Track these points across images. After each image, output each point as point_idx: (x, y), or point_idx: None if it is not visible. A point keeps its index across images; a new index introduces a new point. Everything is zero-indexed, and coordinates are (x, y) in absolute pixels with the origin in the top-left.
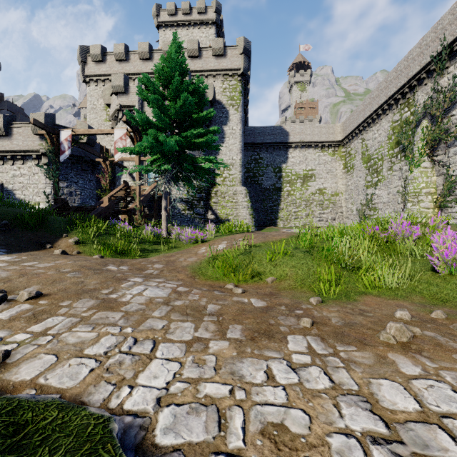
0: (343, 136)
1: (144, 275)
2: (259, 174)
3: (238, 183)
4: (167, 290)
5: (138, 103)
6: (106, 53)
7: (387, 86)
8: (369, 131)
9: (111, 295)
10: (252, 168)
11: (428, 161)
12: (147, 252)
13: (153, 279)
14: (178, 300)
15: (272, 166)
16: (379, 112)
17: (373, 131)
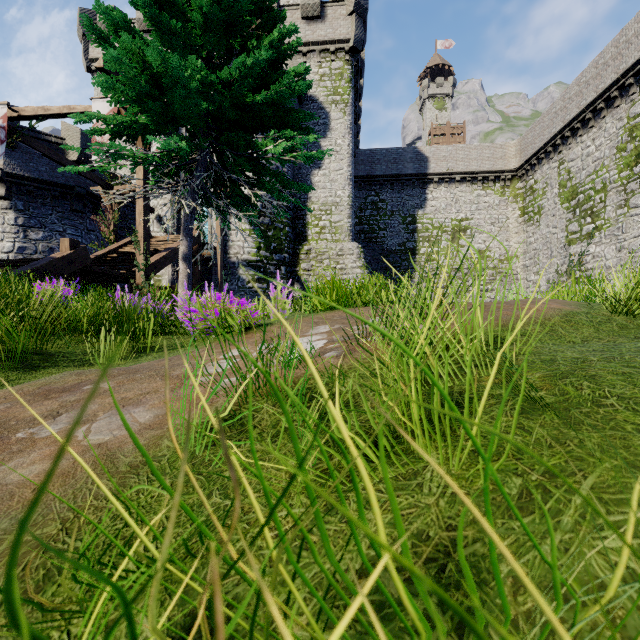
0: (520, 162)
1: None
2: (379, 227)
3: (346, 237)
4: None
5: None
6: None
7: (619, 52)
8: (575, 143)
9: None
10: (367, 218)
11: None
12: (30, 365)
13: None
14: None
15: (400, 214)
16: (599, 105)
17: (584, 142)
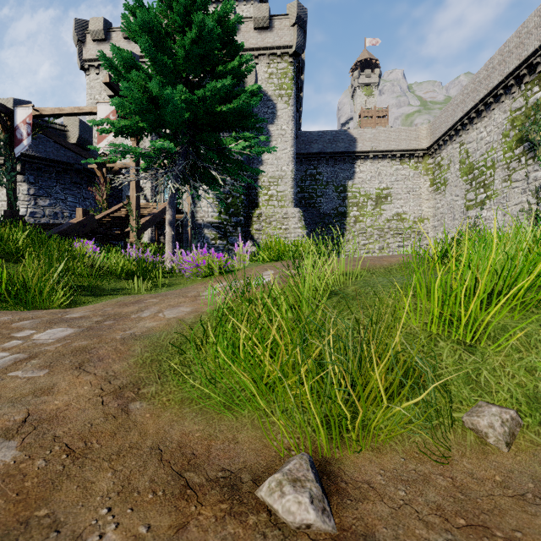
0: (430, 142)
1: None
2: (316, 195)
3: (290, 204)
4: None
5: None
6: (110, 29)
7: (503, 59)
8: (471, 129)
9: None
10: (307, 187)
11: None
12: (96, 294)
13: None
14: None
15: (334, 184)
16: (489, 100)
17: (478, 128)
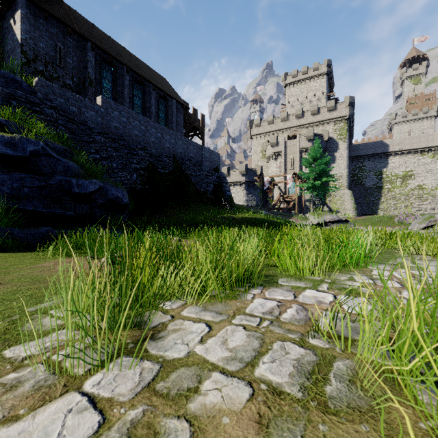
0: None
1: None
2: (362, 177)
3: (345, 188)
4: None
5: (284, 150)
6: (262, 121)
7: None
8: None
9: None
10: (356, 174)
11: None
12: None
13: None
14: None
15: (373, 171)
16: None
17: None
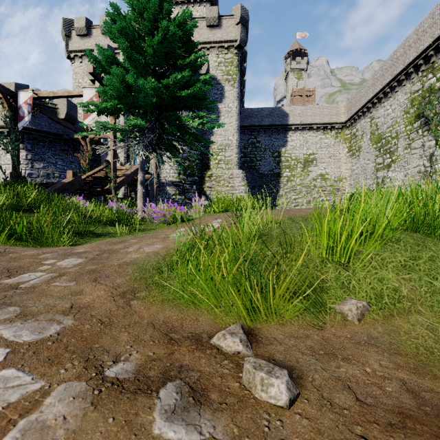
0: (347, 117)
1: None
2: (256, 159)
3: (235, 166)
4: None
5: None
6: (91, 26)
7: (404, 52)
8: (380, 107)
9: None
10: (249, 153)
11: None
12: (90, 236)
13: None
14: None
15: (270, 150)
16: (393, 84)
17: (385, 106)
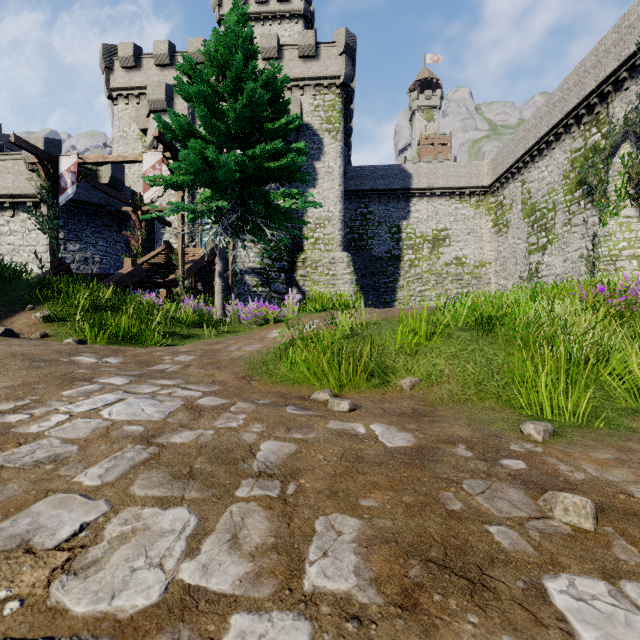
0: (492, 179)
1: (143, 372)
2: (368, 236)
3: (337, 247)
4: (171, 403)
5: None
6: (141, 55)
7: (563, 97)
8: (533, 168)
9: (8, 417)
10: (357, 228)
11: (631, 207)
12: (178, 338)
13: (153, 380)
14: (187, 428)
15: (387, 224)
16: (550, 138)
17: (540, 167)
